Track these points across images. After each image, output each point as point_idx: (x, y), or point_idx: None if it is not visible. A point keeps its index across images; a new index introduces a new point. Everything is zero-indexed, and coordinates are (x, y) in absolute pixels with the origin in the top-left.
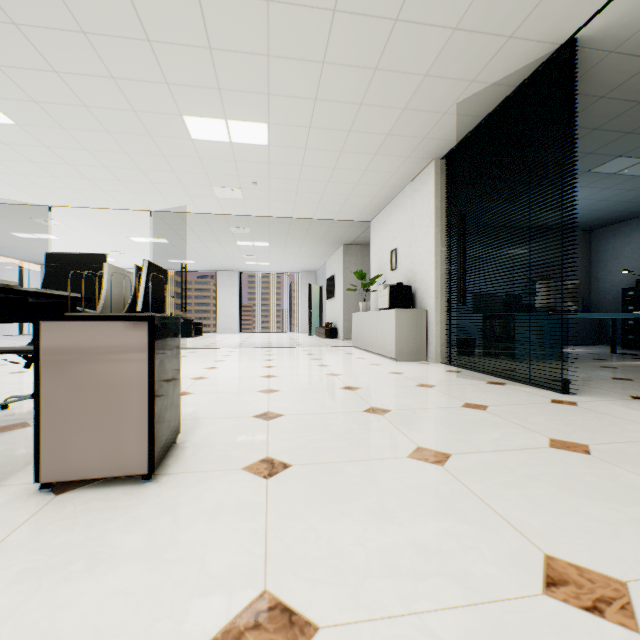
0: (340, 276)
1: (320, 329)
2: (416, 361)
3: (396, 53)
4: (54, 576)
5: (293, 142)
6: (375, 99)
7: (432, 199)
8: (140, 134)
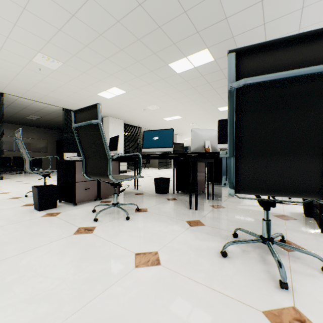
0: None
1: None
2: None
3: None
4: None
5: None
6: None
7: None
8: None
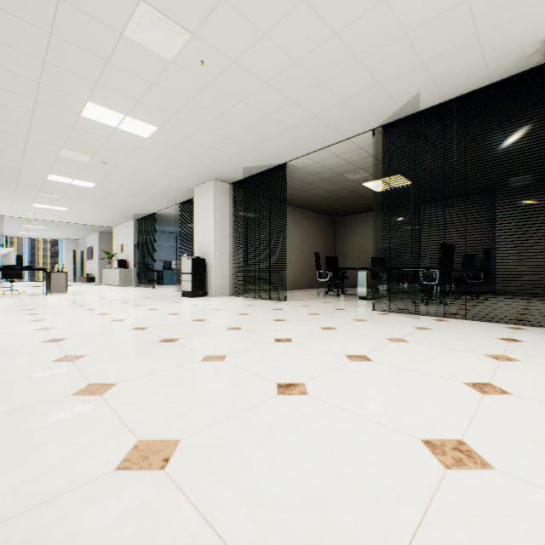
0: (97, 248)
1: (83, 278)
2: (128, 286)
3: (113, 208)
4: (67, 295)
5: (78, 211)
6: (109, 211)
7: (133, 232)
8: (8, 203)
